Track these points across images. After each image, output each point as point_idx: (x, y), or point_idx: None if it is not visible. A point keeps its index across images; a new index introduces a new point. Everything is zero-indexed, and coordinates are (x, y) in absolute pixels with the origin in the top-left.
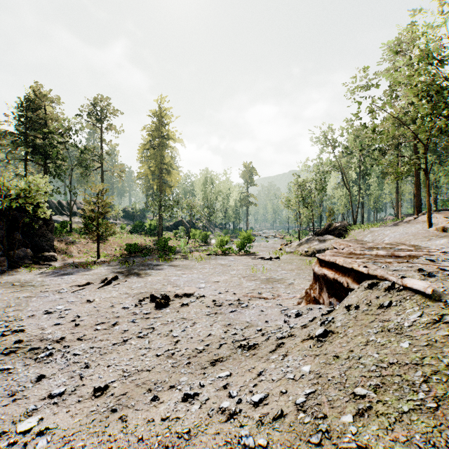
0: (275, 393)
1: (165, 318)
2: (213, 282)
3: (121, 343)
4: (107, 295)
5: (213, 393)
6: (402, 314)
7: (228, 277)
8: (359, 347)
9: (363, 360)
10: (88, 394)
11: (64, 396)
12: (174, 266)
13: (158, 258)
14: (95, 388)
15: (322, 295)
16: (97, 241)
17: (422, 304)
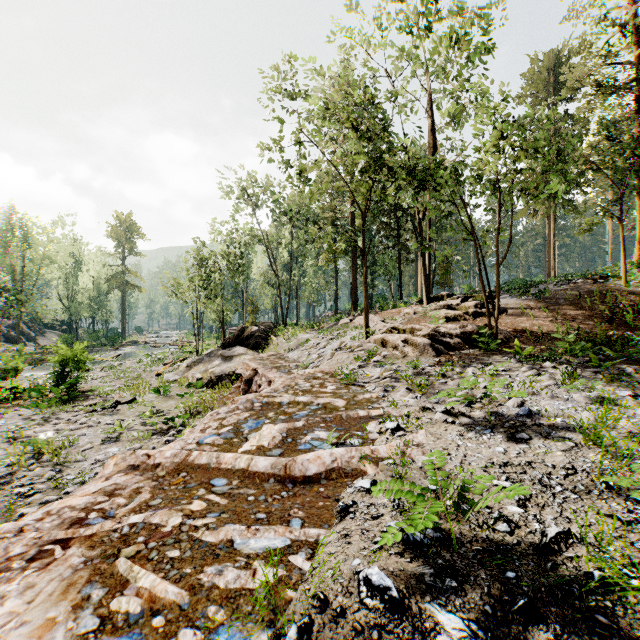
0: None
1: None
2: None
3: None
4: None
5: None
6: None
7: None
8: None
9: None
10: None
11: None
12: None
13: None
14: None
15: None
16: None
17: None
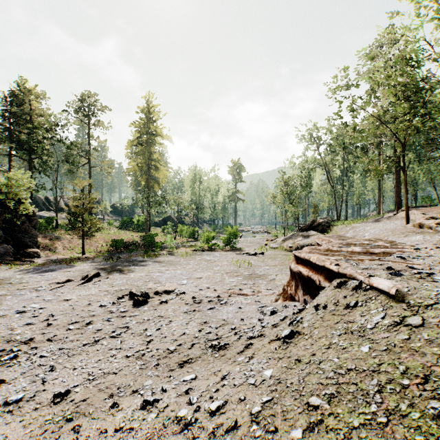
0: (234, 400)
1: (142, 316)
2: (195, 278)
3: (92, 343)
4: (86, 292)
5: (174, 399)
6: (366, 315)
7: (211, 273)
8: (321, 350)
9: (322, 366)
10: (47, 400)
11: (21, 403)
12: (158, 262)
13: (144, 254)
14: (55, 394)
15: (297, 292)
16: (82, 237)
17: (386, 305)
